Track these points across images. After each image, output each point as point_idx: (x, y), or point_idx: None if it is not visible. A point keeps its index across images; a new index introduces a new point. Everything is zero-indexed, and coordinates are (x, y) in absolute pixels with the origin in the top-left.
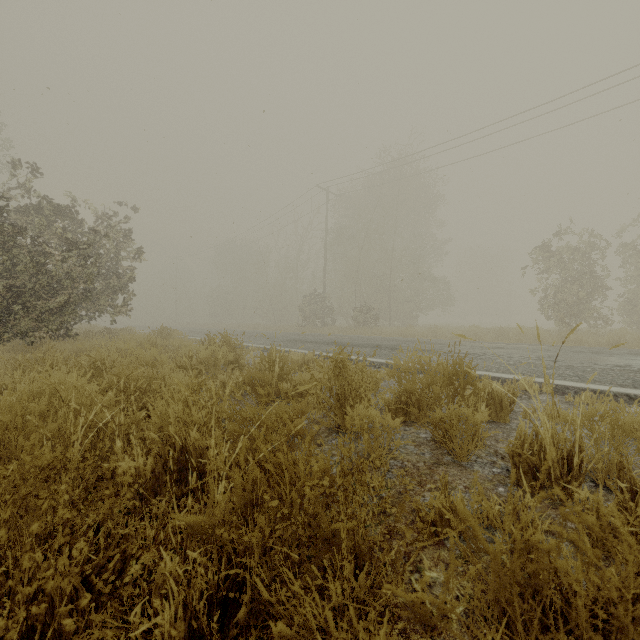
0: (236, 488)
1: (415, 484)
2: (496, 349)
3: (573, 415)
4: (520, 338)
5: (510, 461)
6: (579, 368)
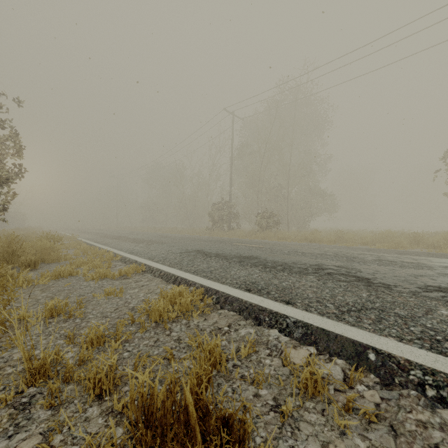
0: None
1: None
2: None
3: None
4: None
5: None
6: None
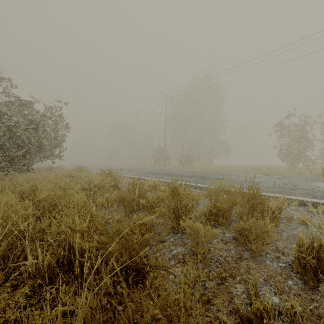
0: (86, 318)
1: (228, 276)
2: (259, 178)
3: None
4: (268, 171)
5: (297, 263)
6: (310, 189)
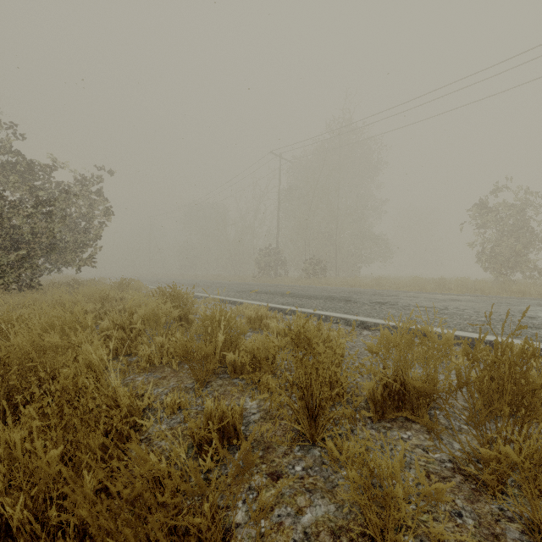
0: None
1: None
2: (453, 302)
3: None
4: (462, 288)
5: None
6: None
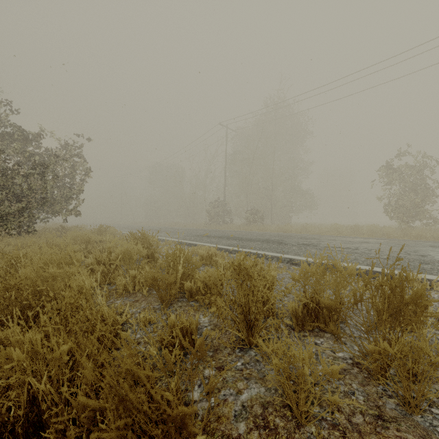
0: None
1: None
2: (364, 243)
3: None
4: (372, 233)
5: None
6: None
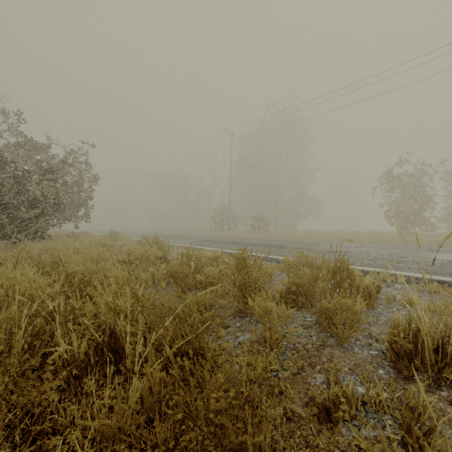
0: (143, 391)
1: (306, 365)
2: (357, 247)
3: (440, 307)
4: (372, 239)
5: (388, 347)
6: (423, 263)
